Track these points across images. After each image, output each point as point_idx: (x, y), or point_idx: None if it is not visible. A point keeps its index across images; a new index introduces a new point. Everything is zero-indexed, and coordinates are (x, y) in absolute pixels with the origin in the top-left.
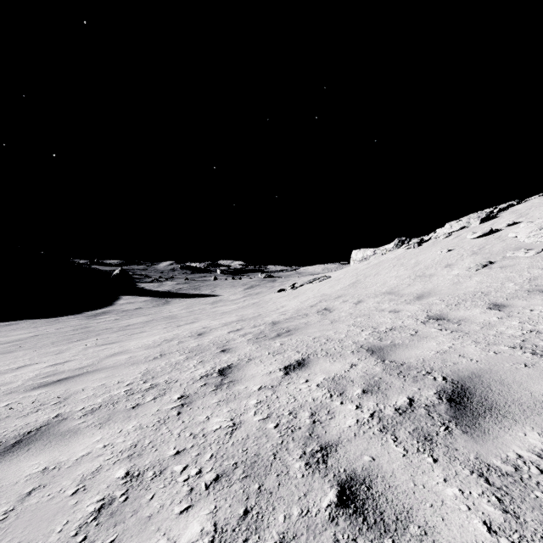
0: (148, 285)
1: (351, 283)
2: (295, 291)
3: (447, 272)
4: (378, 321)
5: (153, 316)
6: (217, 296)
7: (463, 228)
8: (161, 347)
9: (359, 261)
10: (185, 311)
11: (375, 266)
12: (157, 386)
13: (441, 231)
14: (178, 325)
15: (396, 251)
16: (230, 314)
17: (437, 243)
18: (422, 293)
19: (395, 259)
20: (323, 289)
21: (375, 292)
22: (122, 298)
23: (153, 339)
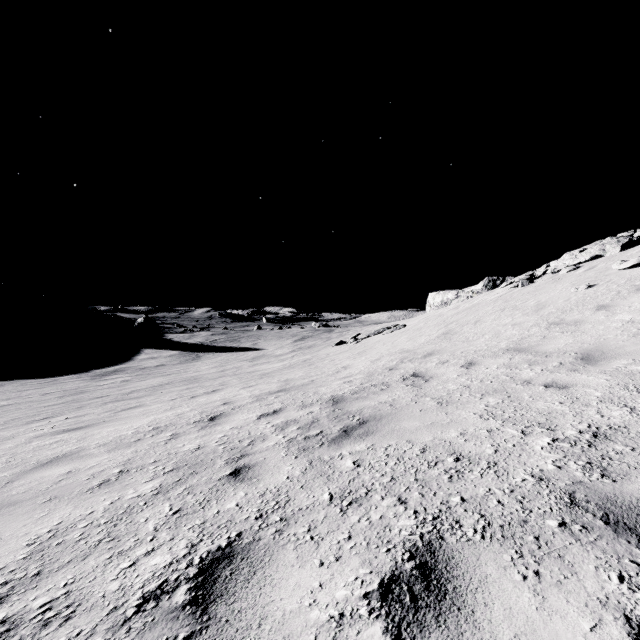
0: (178, 336)
1: (441, 334)
2: (360, 344)
3: (607, 317)
4: (540, 409)
5: (173, 376)
6: (260, 350)
7: (594, 258)
8: (136, 447)
9: (437, 307)
10: (215, 371)
11: (470, 311)
12: (3, 639)
13: (560, 262)
14: (193, 395)
15: (494, 292)
16: (270, 377)
17: (560, 278)
18: (587, 352)
19: (499, 300)
20: (400, 342)
21: (489, 348)
22: (144, 352)
23: (139, 425)
